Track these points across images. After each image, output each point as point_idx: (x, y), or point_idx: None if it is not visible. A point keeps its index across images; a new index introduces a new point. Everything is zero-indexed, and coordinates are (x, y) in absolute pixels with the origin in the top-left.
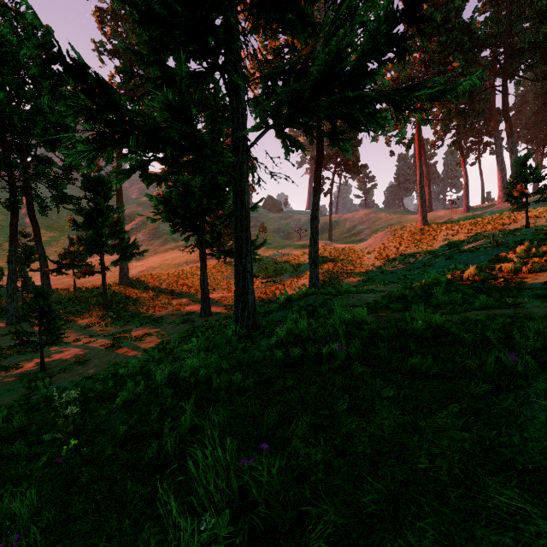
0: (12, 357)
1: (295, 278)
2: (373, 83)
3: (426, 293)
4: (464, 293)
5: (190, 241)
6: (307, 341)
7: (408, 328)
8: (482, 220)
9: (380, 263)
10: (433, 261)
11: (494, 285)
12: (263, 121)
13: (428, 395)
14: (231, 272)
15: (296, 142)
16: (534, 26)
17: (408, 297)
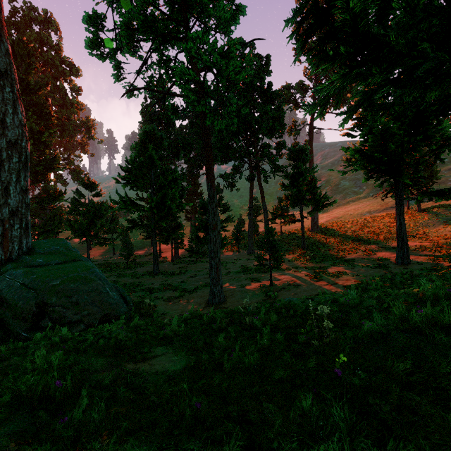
0: (253, 273)
1: None
2: None
3: None
4: None
5: (370, 192)
6: None
7: None
8: None
9: None
10: None
11: None
12: None
13: None
14: (428, 219)
15: None
16: None
17: None
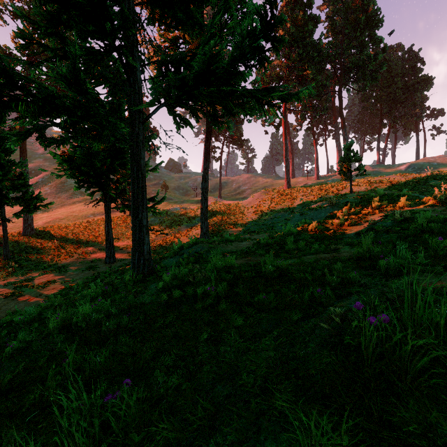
0: None
1: (191, 228)
2: (243, 80)
3: (283, 241)
4: (308, 241)
5: (97, 195)
6: (188, 284)
7: (262, 270)
8: (326, 186)
9: (256, 217)
10: (292, 216)
11: (327, 235)
12: (155, 100)
13: (266, 322)
14: None
15: (184, 119)
16: (358, 52)
17: (270, 245)
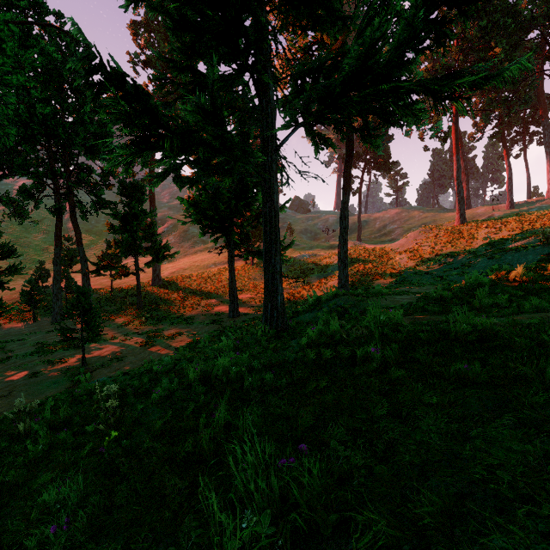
0: (57, 352)
1: (323, 279)
2: (408, 73)
3: (467, 295)
4: (511, 295)
5: (218, 243)
6: (339, 343)
7: (449, 331)
8: (529, 217)
9: (414, 264)
10: (473, 261)
11: (546, 287)
12: (293, 120)
13: (477, 403)
14: (258, 273)
15: (326, 139)
16: None
17: (446, 299)
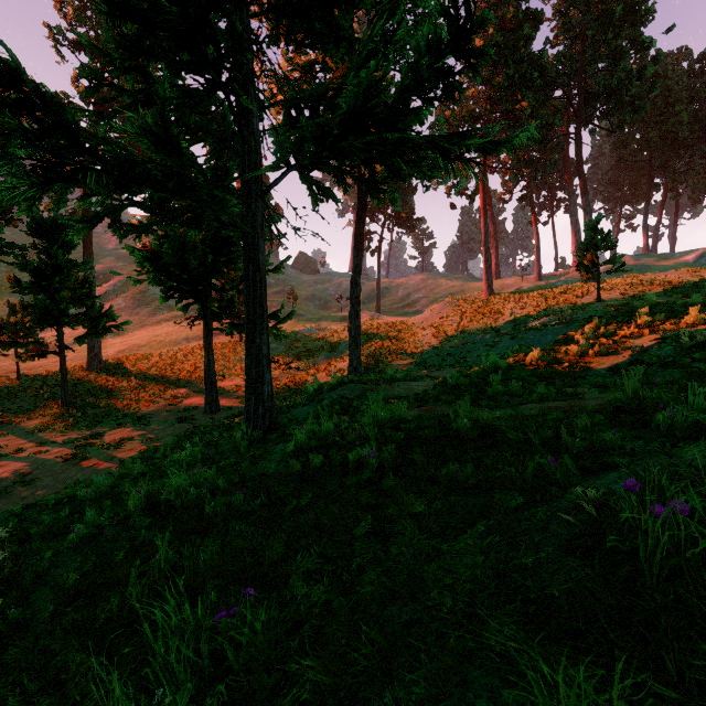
0: None
1: (332, 360)
2: (419, 123)
3: (484, 381)
4: (525, 381)
5: (192, 310)
6: (333, 446)
7: (452, 427)
8: (553, 292)
9: (438, 342)
10: (497, 340)
11: (558, 371)
12: (282, 161)
13: (463, 510)
14: None
15: (325, 189)
16: (609, 67)
17: (462, 386)
